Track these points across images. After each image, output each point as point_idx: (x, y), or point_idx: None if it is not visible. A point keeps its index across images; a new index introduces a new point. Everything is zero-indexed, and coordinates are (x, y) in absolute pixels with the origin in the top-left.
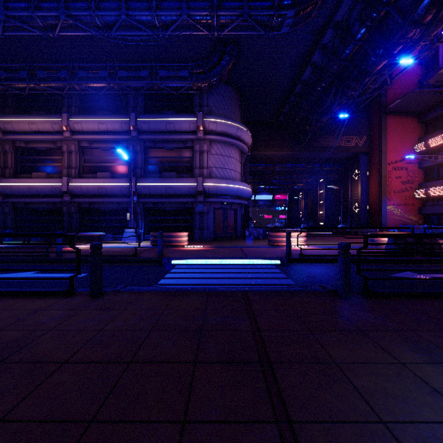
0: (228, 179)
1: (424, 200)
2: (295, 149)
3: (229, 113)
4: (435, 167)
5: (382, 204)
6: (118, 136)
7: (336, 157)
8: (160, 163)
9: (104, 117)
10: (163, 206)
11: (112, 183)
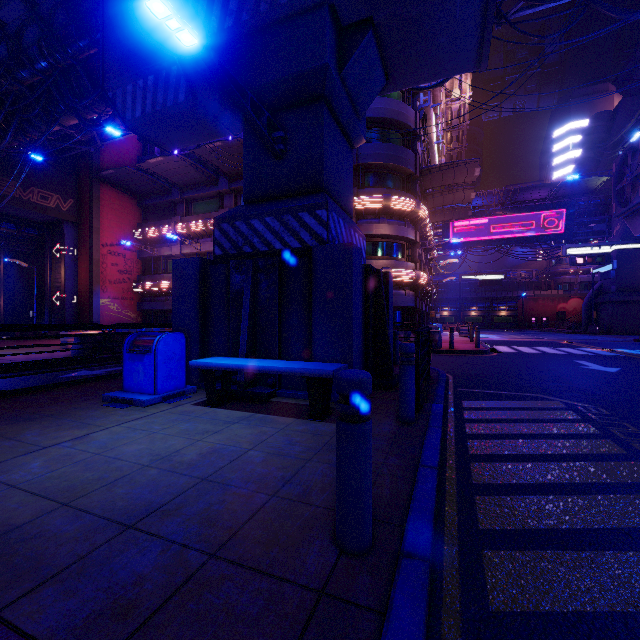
0: None
1: (143, 295)
2: None
3: None
4: (152, 259)
5: (95, 296)
6: None
7: (23, 216)
8: None
9: None
10: None
11: None
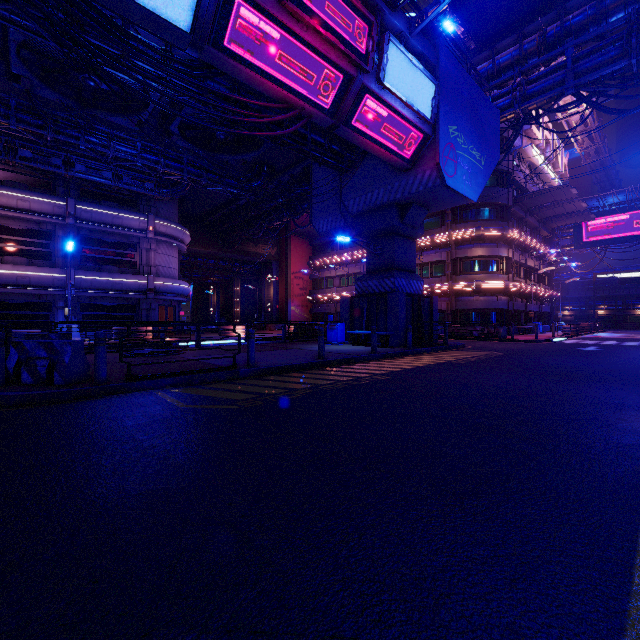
0: (175, 279)
1: (313, 303)
2: (222, 250)
3: (173, 216)
4: (318, 279)
5: (288, 305)
6: (46, 218)
7: (253, 260)
8: (97, 254)
9: (28, 194)
10: (102, 301)
11: (40, 273)
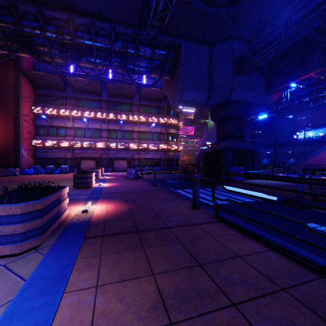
0: None
1: (36, 148)
2: None
3: None
4: (44, 126)
5: (20, 148)
6: None
7: None
8: None
9: None
10: None
11: None
